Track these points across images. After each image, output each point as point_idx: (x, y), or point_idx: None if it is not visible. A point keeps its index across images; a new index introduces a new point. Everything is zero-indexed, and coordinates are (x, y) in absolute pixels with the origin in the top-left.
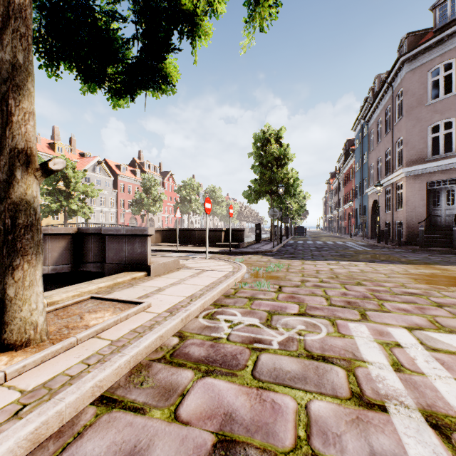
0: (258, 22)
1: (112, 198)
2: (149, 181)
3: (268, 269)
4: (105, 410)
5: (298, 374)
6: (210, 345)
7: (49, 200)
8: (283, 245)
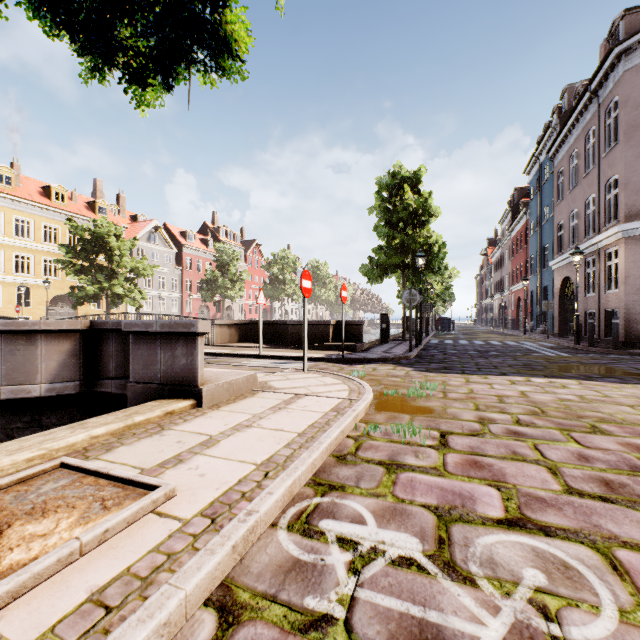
0: None
1: (175, 278)
2: (226, 253)
3: (410, 393)
4: None
5: None
6: None
7: (84, 281)
8: (423, 347)
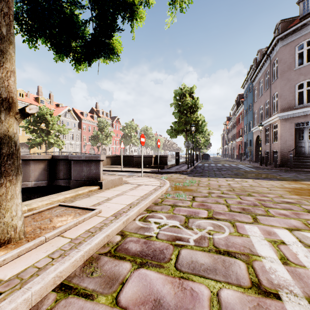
0: (179, 5)
1: (78, 134)
2: (103, 123)
3: (184, 184)
4: (63, 296)
5: (210, 266)
6: (144, 242)
7: (35, 136)
8: (194, 167)
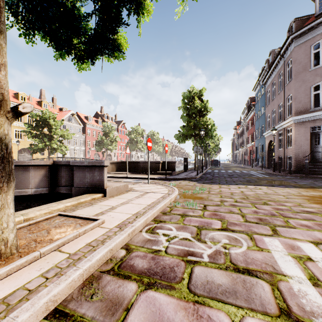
0: None
1: (82, 140)
2: (108, 127)
3: (194, 192)
4: None
5: (229, 288)
6: (151, 257)
7: (37, 141)
8: (203, 173)
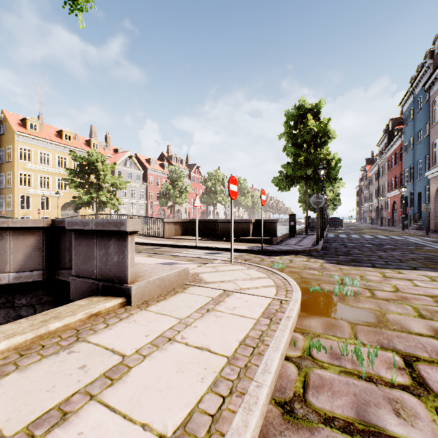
0: None
1: (142, 190)
2: (176, 173)
3: (336, 290)
4: None
5: None
6: None
7: (81, 192)
8: (324, 240)
